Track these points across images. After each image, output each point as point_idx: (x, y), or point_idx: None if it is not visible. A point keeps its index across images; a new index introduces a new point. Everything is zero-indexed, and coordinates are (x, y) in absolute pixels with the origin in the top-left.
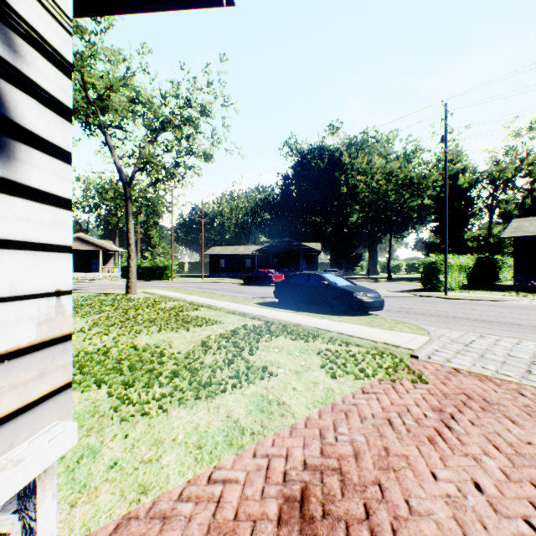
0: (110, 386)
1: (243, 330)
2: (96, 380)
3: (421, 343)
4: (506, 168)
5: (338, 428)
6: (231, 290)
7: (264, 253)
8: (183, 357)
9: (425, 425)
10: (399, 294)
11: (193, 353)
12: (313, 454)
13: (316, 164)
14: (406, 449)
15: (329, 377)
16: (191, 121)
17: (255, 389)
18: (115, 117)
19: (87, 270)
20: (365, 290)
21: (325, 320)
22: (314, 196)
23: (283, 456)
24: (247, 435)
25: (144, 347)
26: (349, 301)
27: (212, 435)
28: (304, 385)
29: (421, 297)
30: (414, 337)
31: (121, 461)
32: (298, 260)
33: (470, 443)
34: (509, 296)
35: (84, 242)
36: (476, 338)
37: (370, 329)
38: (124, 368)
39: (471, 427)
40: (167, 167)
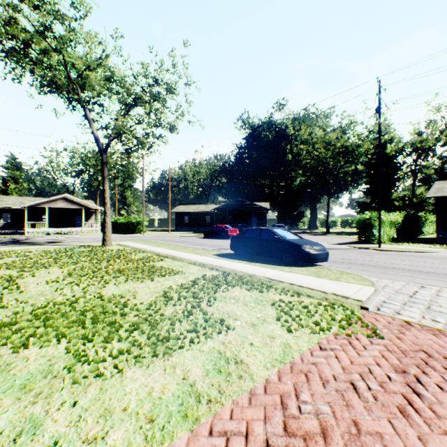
0: (69, 341)
1: (202, 280)
2: (57, 334)
3: (368, 294)
4: (427, 139)
5: (300, 394)
6: (193, 242)
7: (221, 211)
8: (145, 308)
9: (392, 390)
10: (339, 246)
11: (154, 303)
12: (276, 431)
13: (266, 136)
14: (378, 424)
15: (285, 330)
16: (158, 98)
17: (213, 345)
18: (92, 93)
19: (72, 226)
20: (312, 243)
21: (276, 270)
22: (263, 163)
23: (243, 434)
24: (203, 403)
25: (110, 297)
26: (298, 253)
27: (166, 403)
28: (261, 340)
29: (358, 249)
30: (361, 287)
31: (63, 439)
32: (250, 217)
33: (446, 416)
34: (435, 248)
35: (69, 201)
36: (418, 289)
37: (318, 280)
38: (87, 321)
39: (442, 394)
40: (138, 137)
